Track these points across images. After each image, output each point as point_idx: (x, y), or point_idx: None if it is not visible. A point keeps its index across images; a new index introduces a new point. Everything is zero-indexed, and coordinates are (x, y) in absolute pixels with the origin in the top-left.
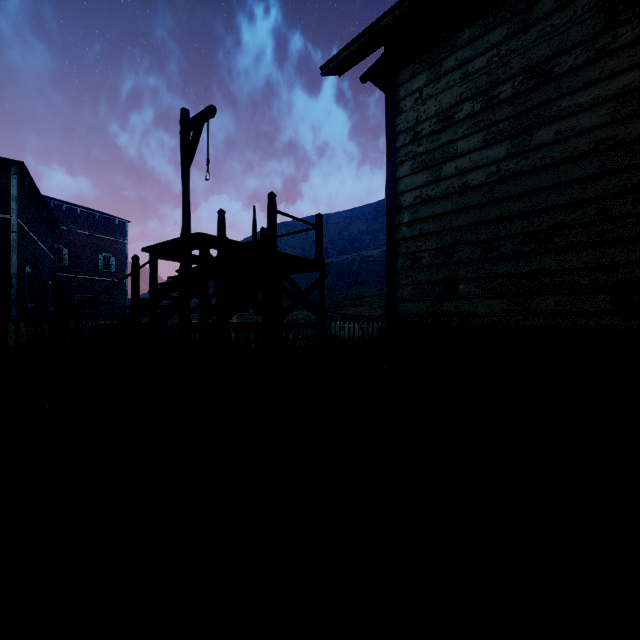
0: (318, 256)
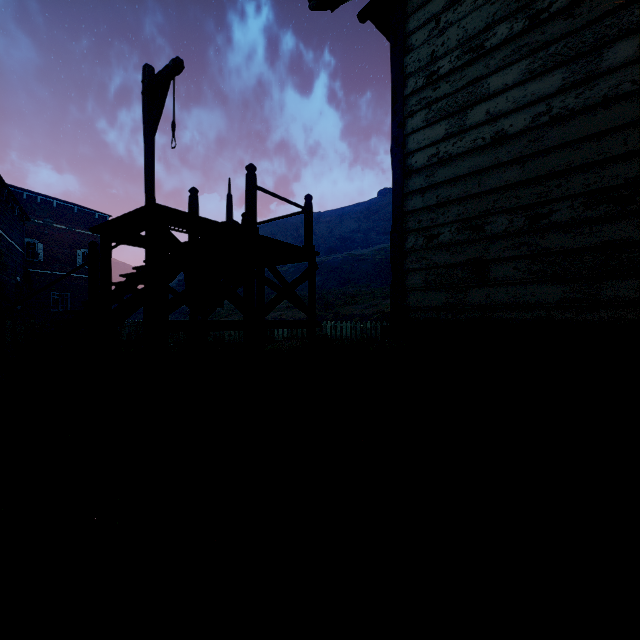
0: (307, 243)
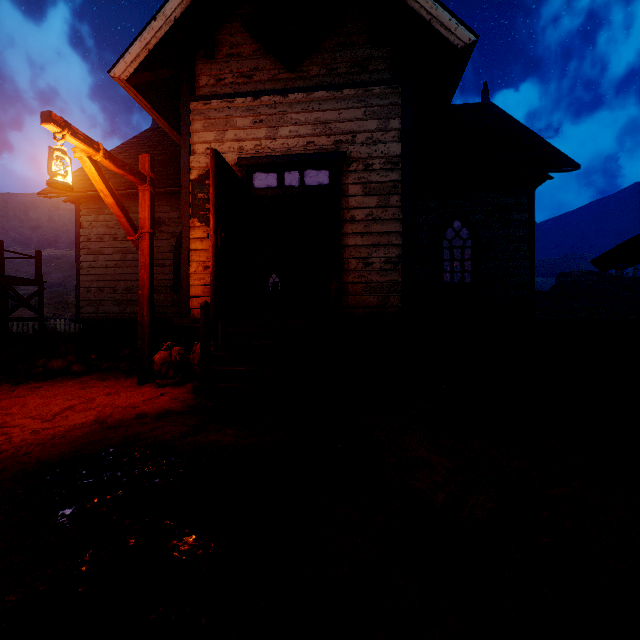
0: (38, 276)
